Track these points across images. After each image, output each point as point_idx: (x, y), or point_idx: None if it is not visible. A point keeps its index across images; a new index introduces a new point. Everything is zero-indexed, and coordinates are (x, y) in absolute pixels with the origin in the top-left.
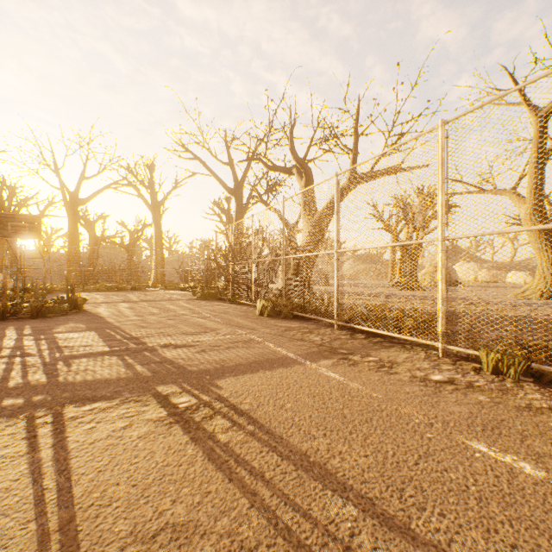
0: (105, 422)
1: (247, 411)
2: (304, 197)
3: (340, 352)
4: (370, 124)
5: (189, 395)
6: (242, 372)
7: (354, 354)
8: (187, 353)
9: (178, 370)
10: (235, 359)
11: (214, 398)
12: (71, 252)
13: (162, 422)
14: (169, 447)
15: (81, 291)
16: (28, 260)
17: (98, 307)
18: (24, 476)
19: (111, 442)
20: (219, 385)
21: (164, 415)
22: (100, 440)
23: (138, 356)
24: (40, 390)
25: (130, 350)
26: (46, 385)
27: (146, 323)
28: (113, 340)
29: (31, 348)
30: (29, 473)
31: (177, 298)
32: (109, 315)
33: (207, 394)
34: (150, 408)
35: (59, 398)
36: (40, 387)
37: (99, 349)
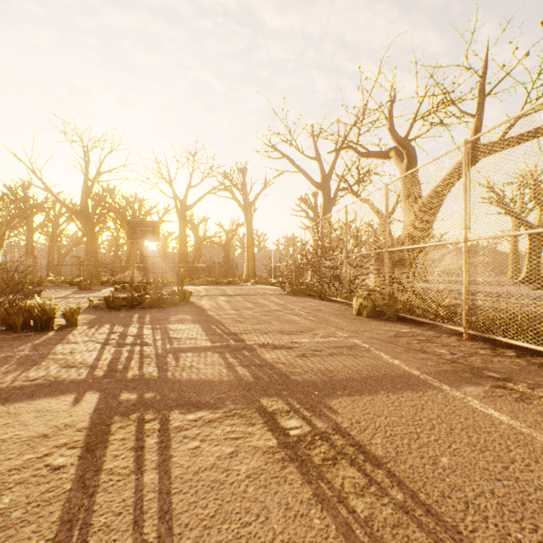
0: (209, 441)
1: (382, 460)
2: (406, 182)
3: (488, 375)
4: (503, 77)
5: (298, 417)
6: (357, 390)
7: (513, 382)
8: (287, 356)
9: (281, 378)
10: (344, 370)
11: (330, 427)
12: (181, 251)
13: (272, 455)
14: (286, 504)
15: (188, 284)
16: (152, 259)
17: (201, 300)
18: (126, 510)
19: (216, 476)
20: (332, 407)
21: (273, 444)
22: (204, 470)
23: (238, 355)
24: (152, 385)
25: (230, 347)
26: (156, 381)
27: (242, 318)
28: (214, 334)
29: (148, 337)
30: (131, 505)
31: (267, 293)
32: (210, 307)
33: (320, 419)
34: (256, 429)
35: (167, 399)
36: (152, 382)
37: (202, 344)
